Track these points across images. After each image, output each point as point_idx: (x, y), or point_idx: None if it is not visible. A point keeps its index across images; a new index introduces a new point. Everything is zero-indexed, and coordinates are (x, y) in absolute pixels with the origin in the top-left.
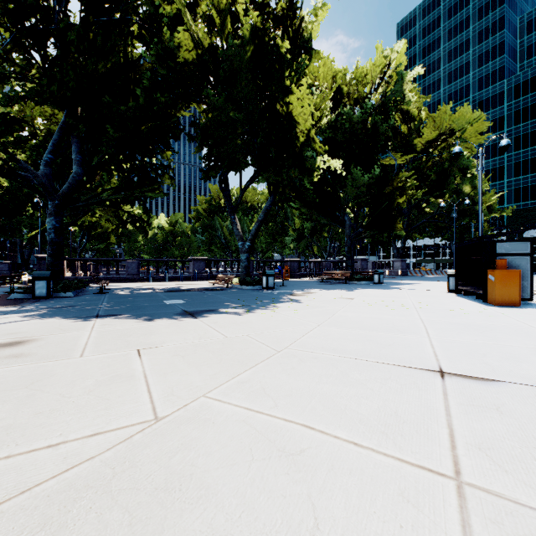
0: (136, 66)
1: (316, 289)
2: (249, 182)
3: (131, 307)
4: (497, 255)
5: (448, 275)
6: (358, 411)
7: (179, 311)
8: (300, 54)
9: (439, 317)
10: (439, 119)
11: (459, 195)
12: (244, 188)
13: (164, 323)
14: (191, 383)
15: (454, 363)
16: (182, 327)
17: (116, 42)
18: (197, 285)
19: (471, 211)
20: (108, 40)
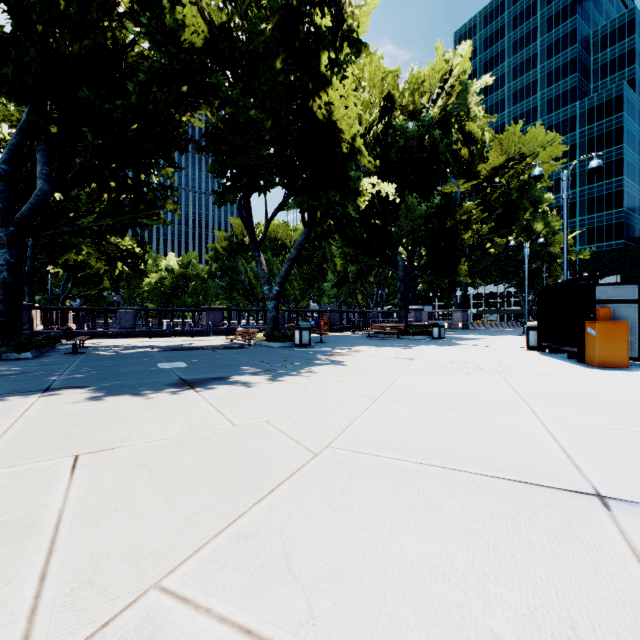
0: (128, 54)
1: (363, 346)
2: (278, 210)
3: (105, 374)
4: (597, 302)
5: (528, 328)
6: (494, 629)
7: (174, 381)
8: (342, 47)
9: (536, 386)
10: (507, 142)
11: (529, 233)
12: (271, 218)
13: (144, 401)
14: (143, 542)
15: (607, 473)
16: (170, 407)
17: (98, 16)
18: (210, 341)
19: (543, 252)
20: (86, 12)
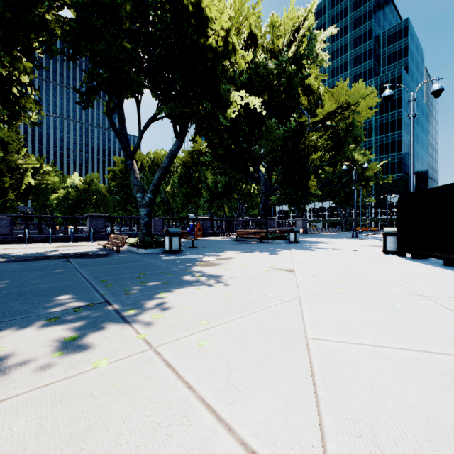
0: None
1: (232, 251)
2: (151, 120)
3: None
4: None
5: (385, 233)
6: None
7: None
8: None
9: None
10: (336, 93)
11: (351, 163)
12: (144, 127)
13: None
14: None
15: None
16: None
17: None
18: (83, 247)
19: (360, 177)
20: None
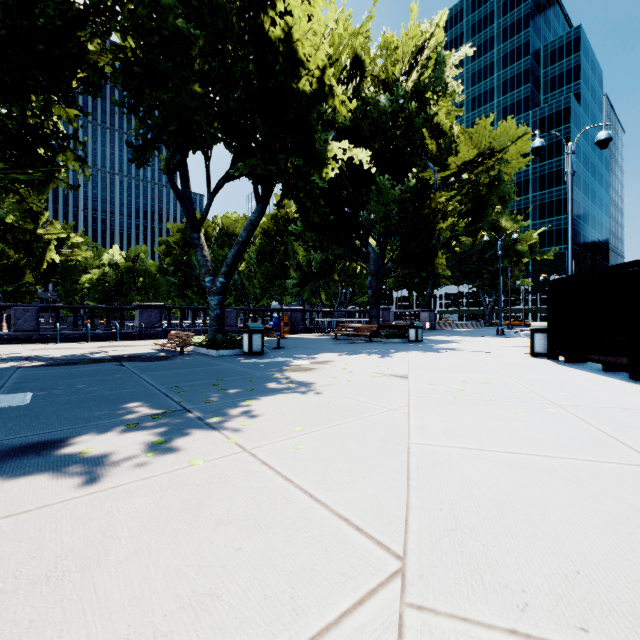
0: None
1: (331, 353)
2: (224, 180)
3: None
4: None
5: (533, 330)
6: None
7: None
8: None
9: None
10: (476, 135)
11: (496, 231)
12: (214, 190)
13: None
14: None
15: None
16: None
17: None
18: (134, 347)
19: (509, 251)
20: None
